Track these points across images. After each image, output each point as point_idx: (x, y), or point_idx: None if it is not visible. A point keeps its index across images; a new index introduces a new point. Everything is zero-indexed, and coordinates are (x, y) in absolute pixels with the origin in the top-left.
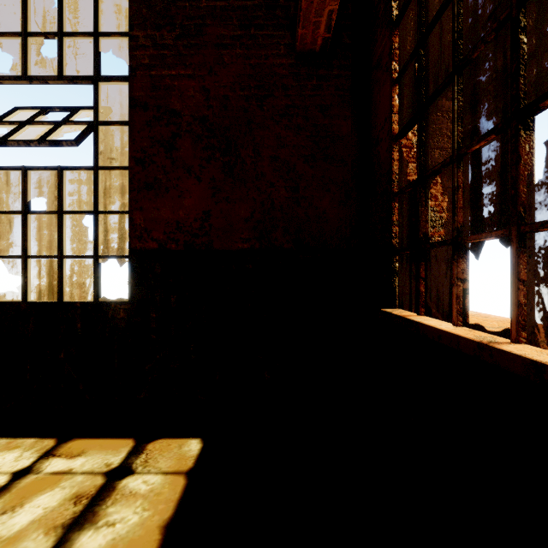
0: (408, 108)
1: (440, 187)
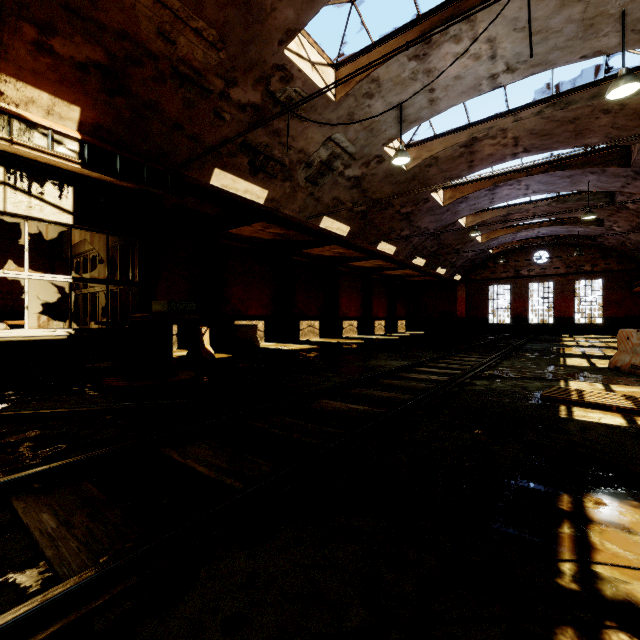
0: None
1: None
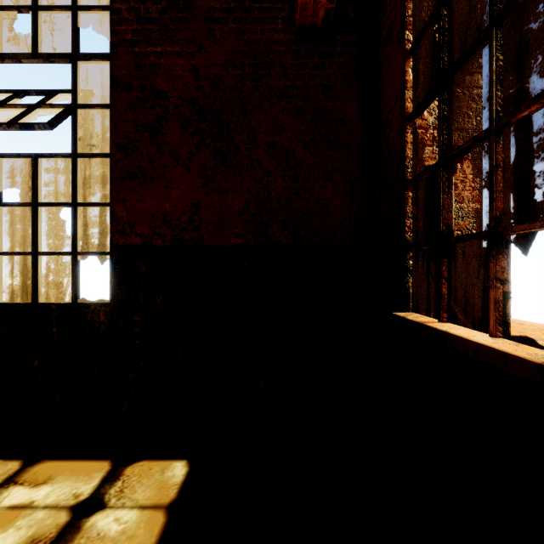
0: (423, 83)
1: (460, 173)
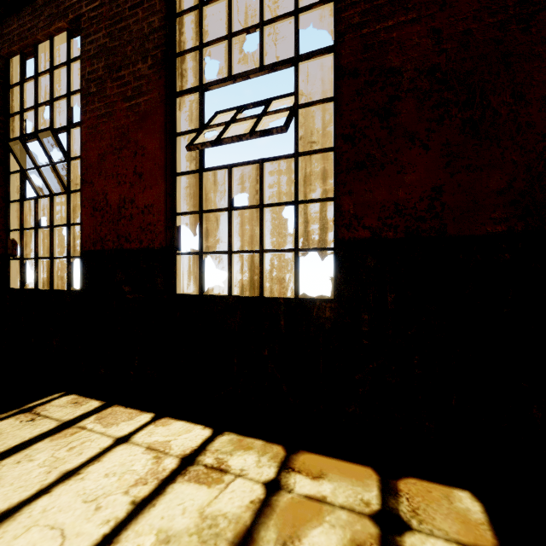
0: None
1: None
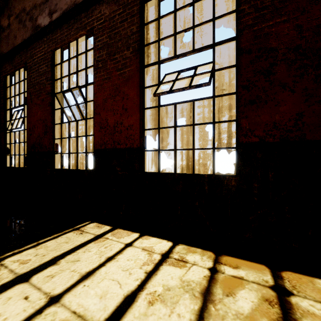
0: None
1: None
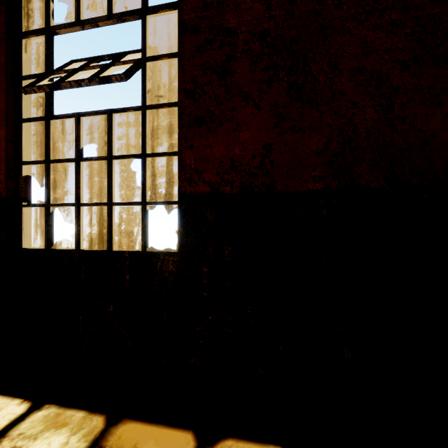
0: None
1: None
